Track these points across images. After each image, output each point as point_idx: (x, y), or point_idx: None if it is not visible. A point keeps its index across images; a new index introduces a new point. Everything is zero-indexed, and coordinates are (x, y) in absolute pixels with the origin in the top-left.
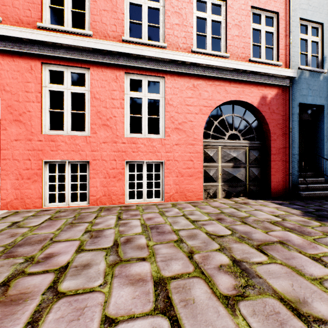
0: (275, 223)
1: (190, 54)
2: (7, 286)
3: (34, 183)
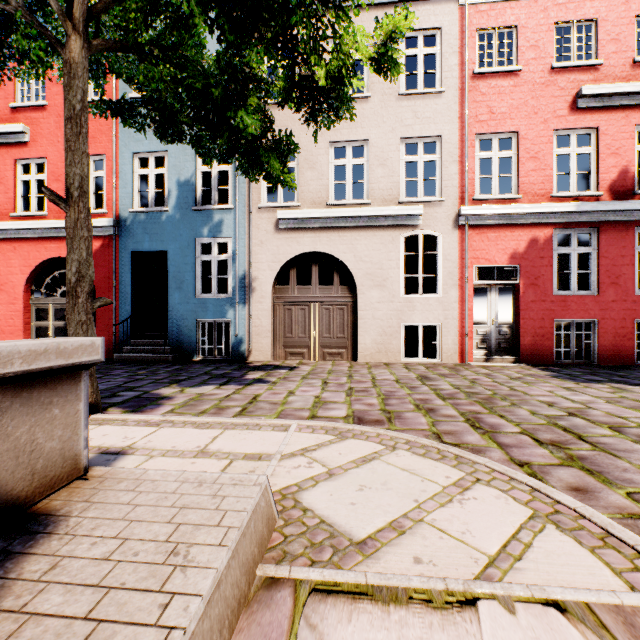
0: None
1: (1, 222)
2: None
3: None
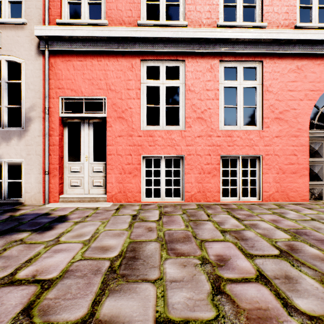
0: None
1: (298, 30)
2: (226, 294)
3: (134, 177)
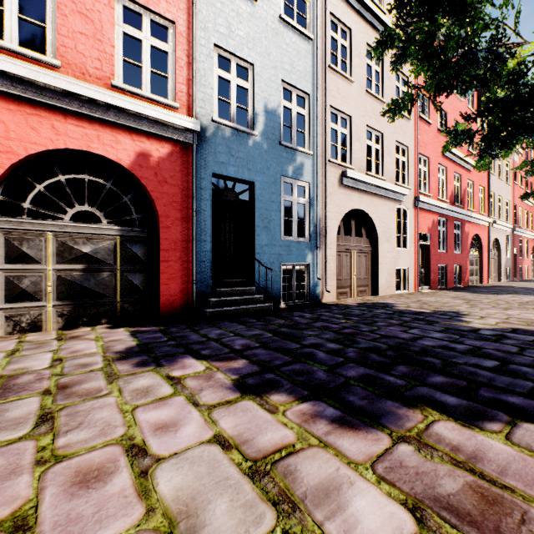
0: (9, 377)
1: None
2: None
3: None
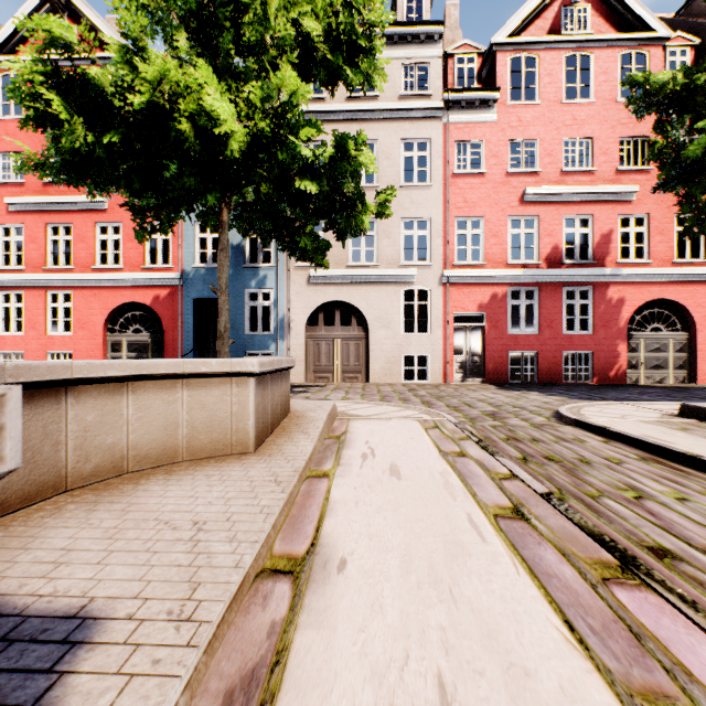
0: None
1: (85, 274)
2: None
3: None
